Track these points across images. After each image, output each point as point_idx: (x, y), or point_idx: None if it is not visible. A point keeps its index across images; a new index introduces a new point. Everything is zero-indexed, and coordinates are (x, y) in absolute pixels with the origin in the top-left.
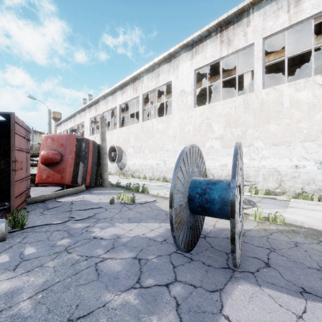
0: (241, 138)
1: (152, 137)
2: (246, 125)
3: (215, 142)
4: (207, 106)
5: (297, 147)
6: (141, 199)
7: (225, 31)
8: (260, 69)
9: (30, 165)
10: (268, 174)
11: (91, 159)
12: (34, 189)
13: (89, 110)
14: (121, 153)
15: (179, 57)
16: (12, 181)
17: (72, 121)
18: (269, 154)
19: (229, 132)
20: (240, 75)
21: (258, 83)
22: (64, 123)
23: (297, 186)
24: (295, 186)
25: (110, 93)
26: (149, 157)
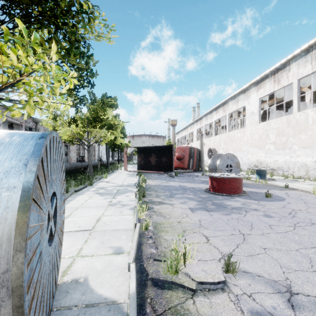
0: (285, 143)
1: (234, 142)
2: (288, 135)
3: (271, 146)
4: (266, 122)
5: (315, 149)
6: None
7: (276, 74)
8: (296, 99)
9: None
10: (300, 167)
11: (196, 157)
12: None
13: (196, 124)
14: (215, 153)
15: (250, 90)
16: (173, 164)
17: (185, 131)
18: (301, 154)
19: (279, 139)
20: None
21: (294, 108)
22: (180, 132)
23: (315, 174)
24: (315, 174)
25: (209, 112)
26: None
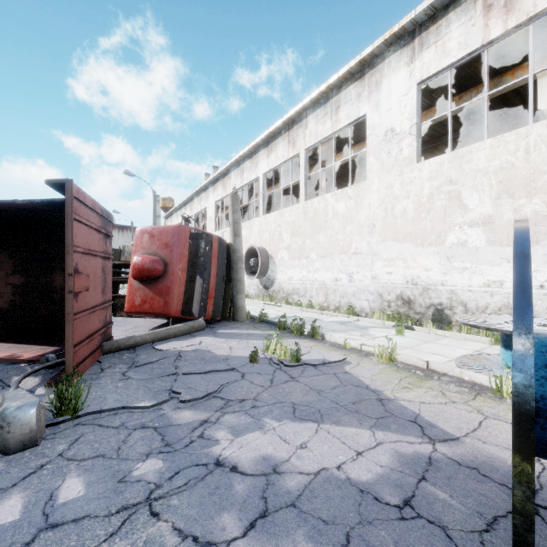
0: (544, 220)
1: (325, 229)
2: None
3: (470, 232)
4: (448, 155)
5: None
6: (312, 355)
7: None
8: None
9: (121, 281)
10: None
11: (216, 271)
12: (125, 321)
13: (213, 188)
14: (266, 259)
15: (383, 63)
16: (69, 313)
17: (187, 209)
18: None
19: (509, 208)
20: (515, 90)
21: None
22: (176, 212)
23: None
24: None
25: (247, 155)
26: (318, 266)
